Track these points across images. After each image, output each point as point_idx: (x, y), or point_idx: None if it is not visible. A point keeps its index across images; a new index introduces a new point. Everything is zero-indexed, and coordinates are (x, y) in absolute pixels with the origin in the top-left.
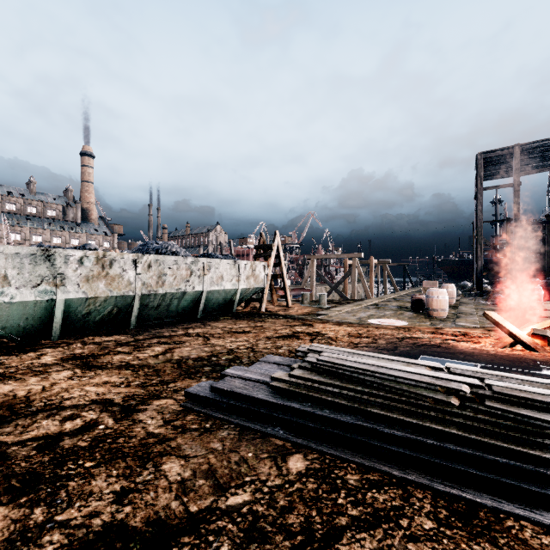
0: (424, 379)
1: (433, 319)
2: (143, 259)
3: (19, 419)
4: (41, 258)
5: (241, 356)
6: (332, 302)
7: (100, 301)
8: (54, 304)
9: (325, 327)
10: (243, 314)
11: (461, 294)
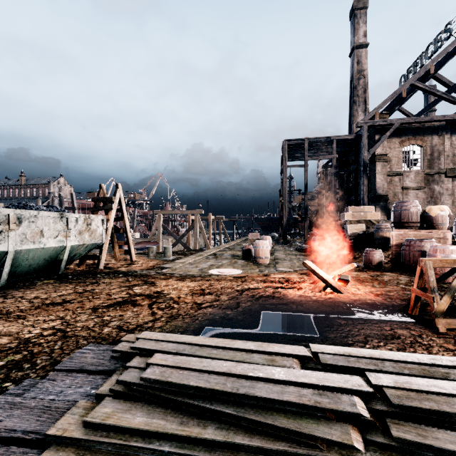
0: (304, 397)
1: (260, 265)
2: None
3: None
4: None
5: (39, 351)
6: (177, 254)
7: None
8: None
9: (168, 285)
10: (74, 274)
11: (274, 243)
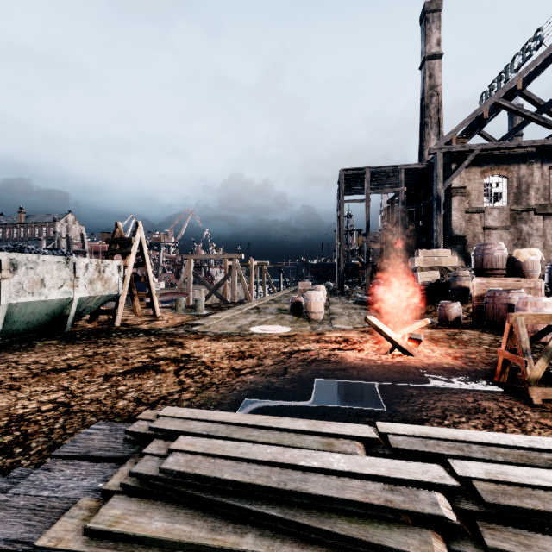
0: (372, 494)
1: (312, 322)
2: None
3: None
4: None
5: (35, 431)
6: (211, 308)
7: None
8: None
9: (199, 346)
10: (83, 333)
11: (329, 294)
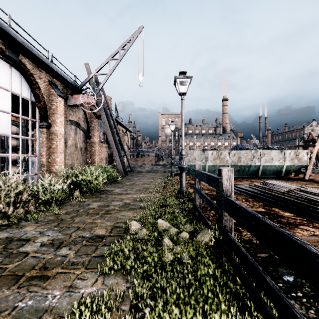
0: (285, 186)
1: None
2: (232, 152)
3: None
4: (202, 153)
5: None
6: None
7: (217, 166)
8: (205, 166)
9: None
10: (287, 178)
11: None
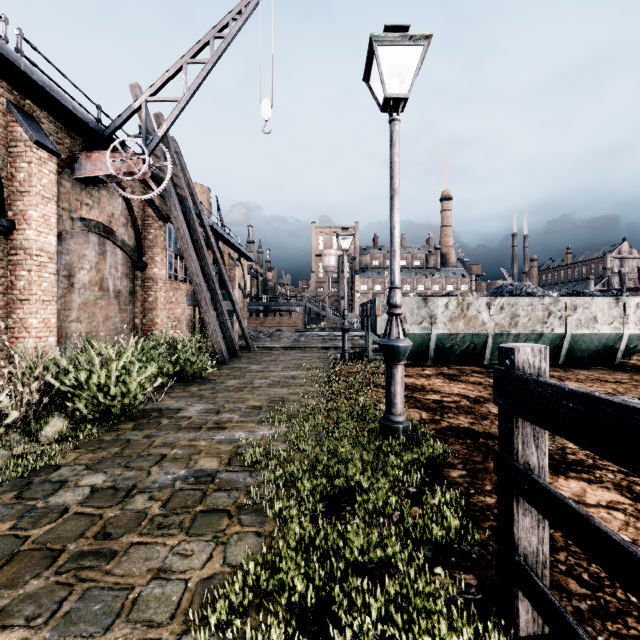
0: None
1: None
2: (496, 302)
3: (421, 392)
4: (422, 304)
5: None
6: None
7: (459, 337)
8: (429, 337)
9: None
10: (633, 367)
11: None
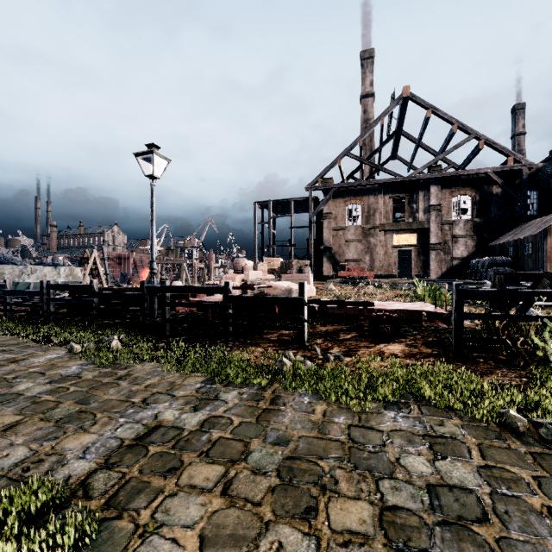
0: None
1: None
2: None
3: None
4: None
5: None
6: None
7: None
8: None
9: None
10: None
11: None
